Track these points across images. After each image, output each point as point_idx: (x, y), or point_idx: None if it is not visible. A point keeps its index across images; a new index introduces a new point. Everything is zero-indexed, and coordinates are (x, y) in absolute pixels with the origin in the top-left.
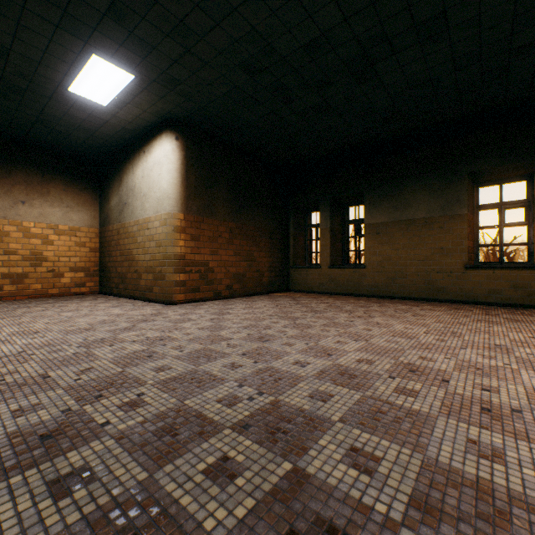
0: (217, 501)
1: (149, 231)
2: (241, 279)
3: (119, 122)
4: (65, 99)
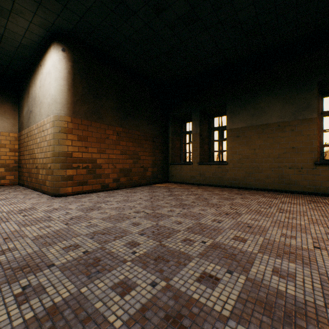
0: None
1: (43, 133)
2: (127, 173)
3: (14, 36)
4: None
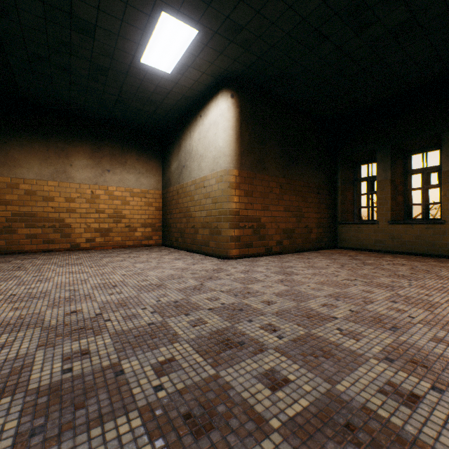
0: None
1: (205, 189)
2: (290, 235)
3: (180, 90)
4: (138, 73)
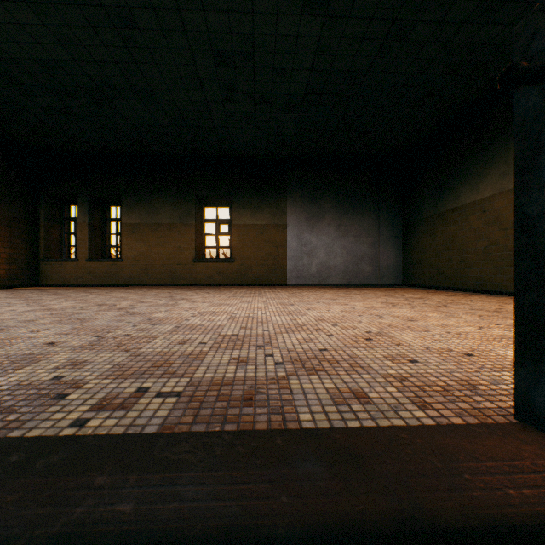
0: None
1: None
2: None
3: None
4: None
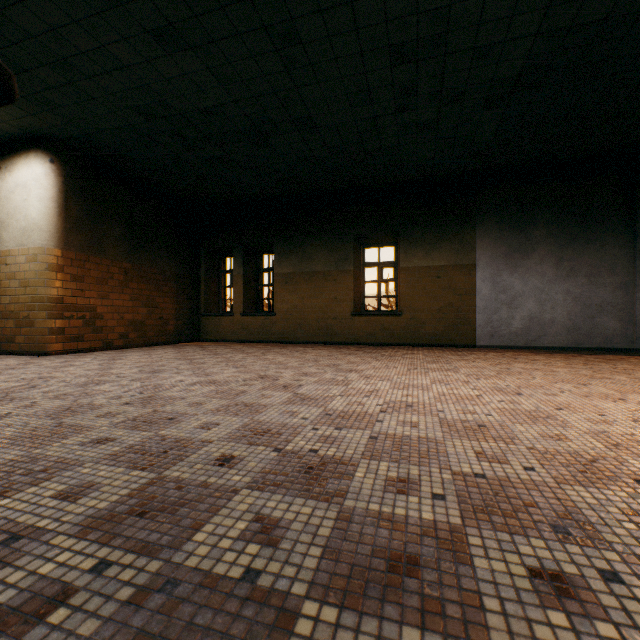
0: (104, 421)
1: (8, 268)
2: (139, 327)
3: None
4: None
